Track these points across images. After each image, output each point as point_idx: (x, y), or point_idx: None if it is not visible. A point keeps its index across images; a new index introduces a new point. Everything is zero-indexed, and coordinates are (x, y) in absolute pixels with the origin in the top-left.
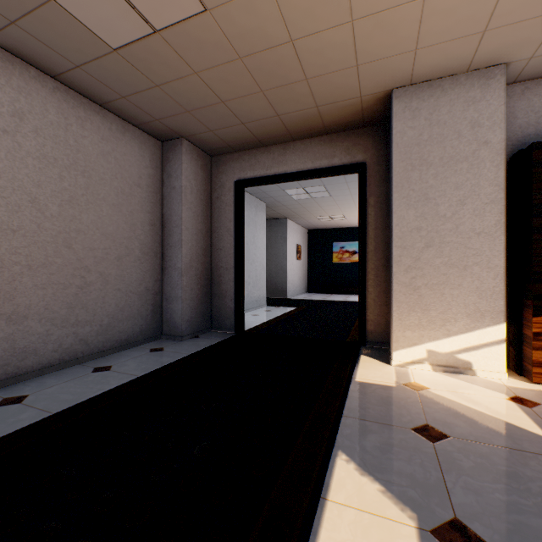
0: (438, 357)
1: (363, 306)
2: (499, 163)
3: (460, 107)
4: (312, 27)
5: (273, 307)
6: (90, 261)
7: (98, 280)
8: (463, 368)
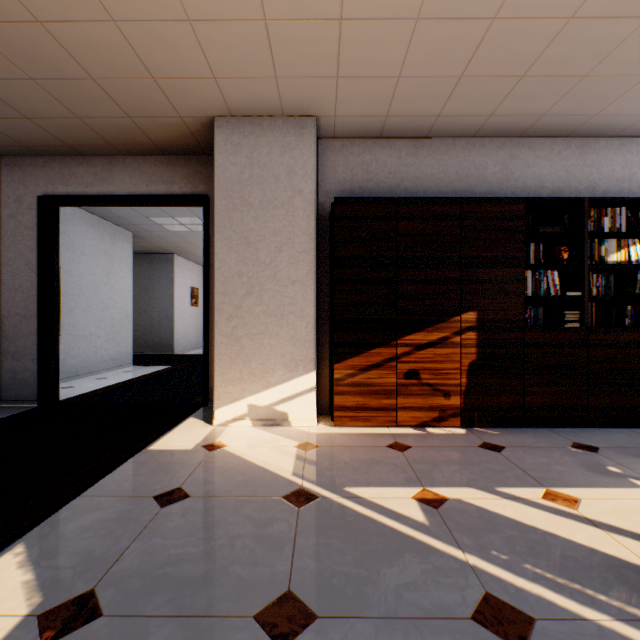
0: (259, 411)
1: (206, 361)
2: (310, 214)
3: (278, 150)
4: (61, 12)
5: (141, 367)
6: None
7: None
8: (281, 420)
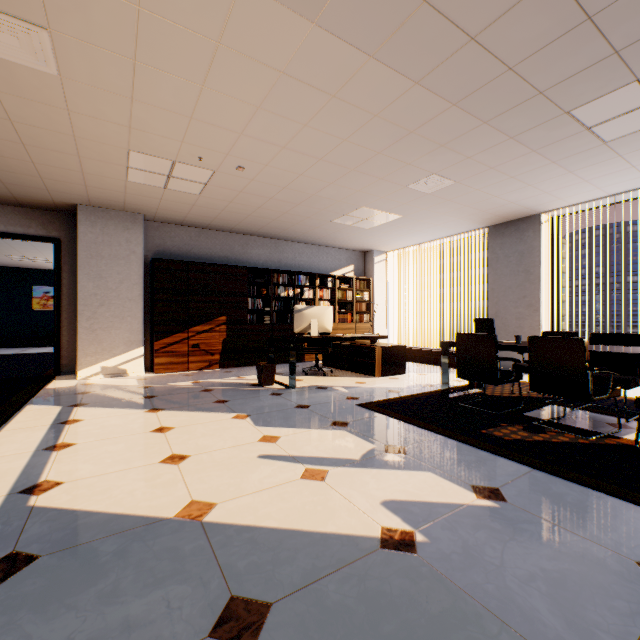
0: (109, 370)
1: (59, 346)
2: (141, 264)
3: (121, 229)
4: (11, 170)
5: None
6: None
7: None
8: (123, 373)
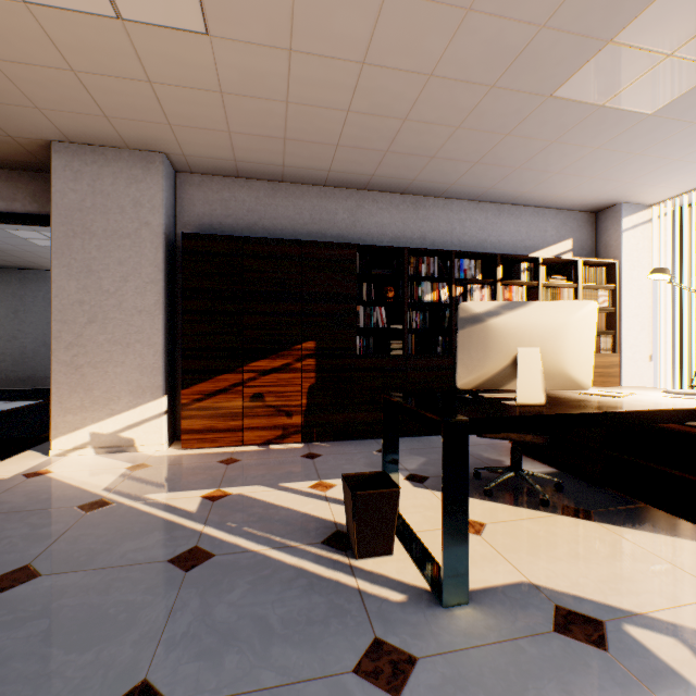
0: (103, 439)
1: None
2: (159, 246)
3: (124, 182)
4: None
5: None
6: None
7: None
8: (127, 446)
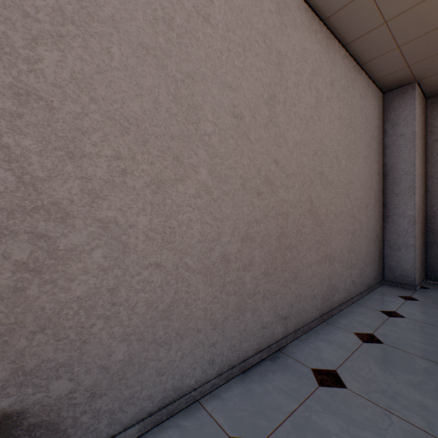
0: None
1: None
2: None
3: None
4: None
5: None
6: (355, 209)
7: (358, 227)
8: None
